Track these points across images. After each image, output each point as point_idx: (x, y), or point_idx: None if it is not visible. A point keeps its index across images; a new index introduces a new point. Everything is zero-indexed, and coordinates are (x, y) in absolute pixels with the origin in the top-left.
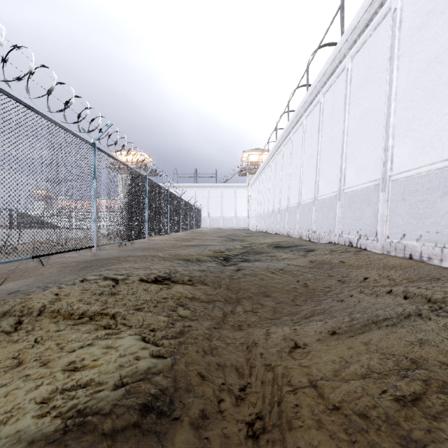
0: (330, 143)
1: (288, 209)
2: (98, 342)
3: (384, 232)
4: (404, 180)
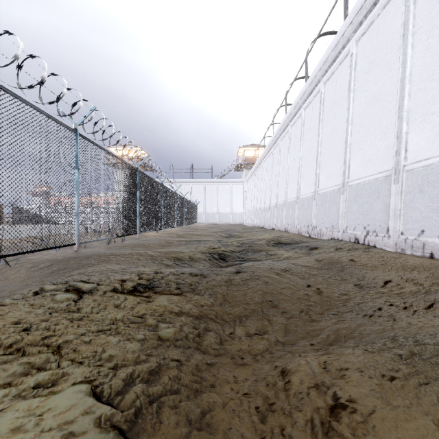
0: (332, 134)
1: (286, 204)
2: (14, 411)
3: (398, 228)
4: (422, 170)
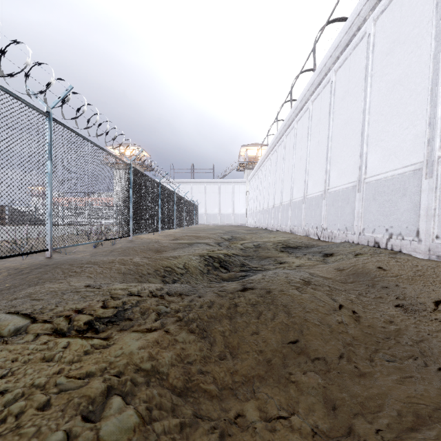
0: (345, 126)
1: (292, 204)
2: None
3: (431, 231)
4: None
